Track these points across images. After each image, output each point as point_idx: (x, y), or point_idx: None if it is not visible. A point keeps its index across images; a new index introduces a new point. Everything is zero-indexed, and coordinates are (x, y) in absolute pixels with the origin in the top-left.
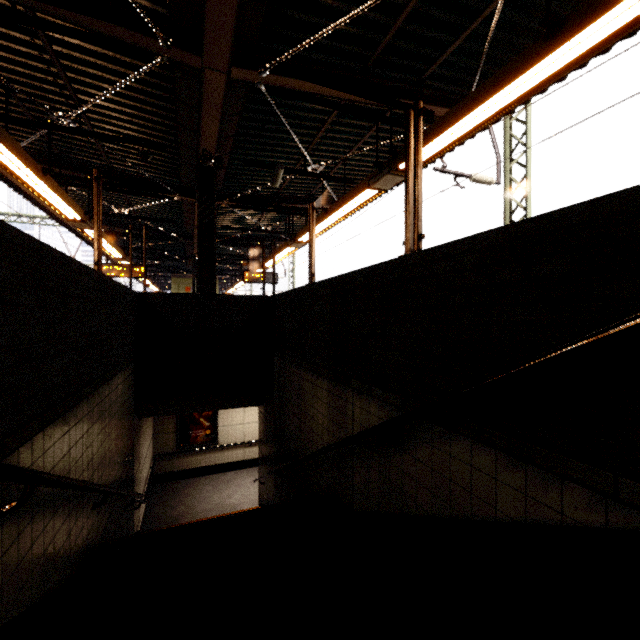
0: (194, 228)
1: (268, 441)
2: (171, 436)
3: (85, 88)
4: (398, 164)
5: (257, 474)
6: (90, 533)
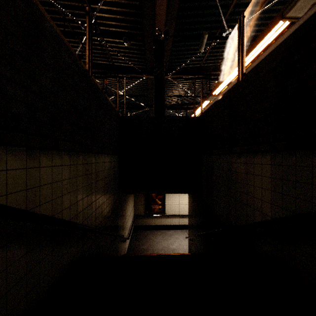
0: (153, 98)
1: (195, 214)
2: (142, 207)
3: (96, 5)
4: None
5: (186, 234)
6: (73, 259)
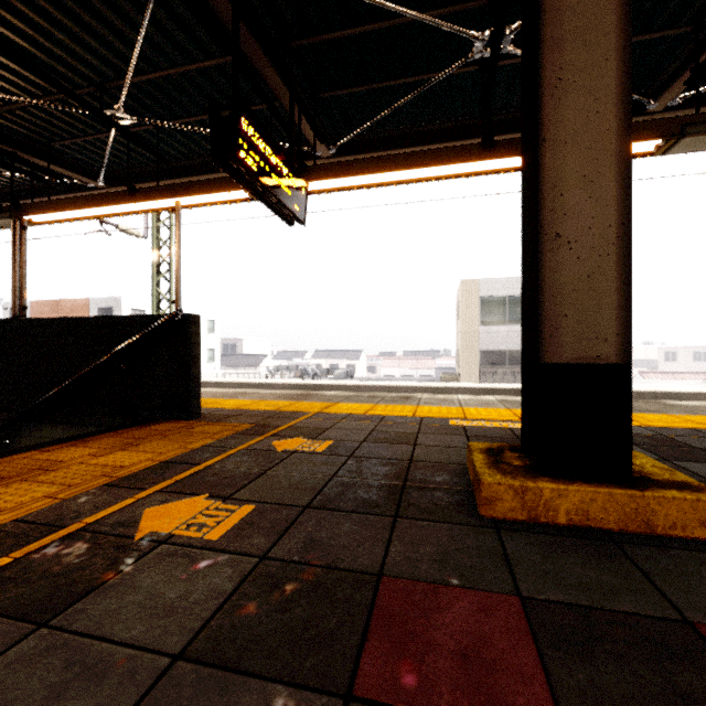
0: None
1: None
2: None
3: None
4: (21, 216)
5: None
6: None
